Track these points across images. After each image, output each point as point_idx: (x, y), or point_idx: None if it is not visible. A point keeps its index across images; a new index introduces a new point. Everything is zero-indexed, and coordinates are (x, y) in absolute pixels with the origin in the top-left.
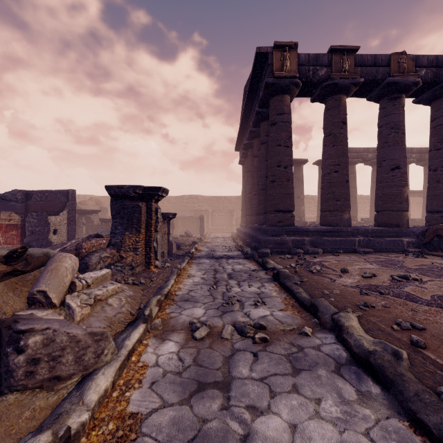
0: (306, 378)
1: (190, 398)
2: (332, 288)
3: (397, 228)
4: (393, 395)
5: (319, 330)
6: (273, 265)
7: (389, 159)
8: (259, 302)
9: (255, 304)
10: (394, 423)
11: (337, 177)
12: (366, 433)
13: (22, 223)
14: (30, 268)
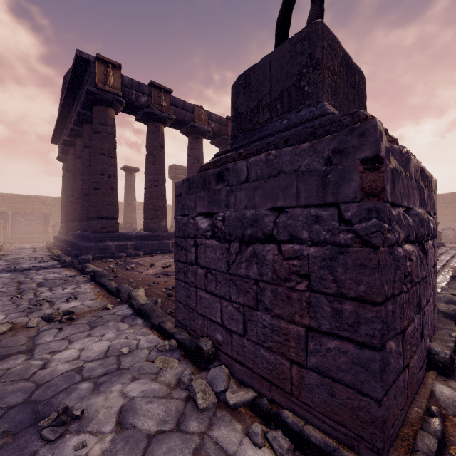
0: (99, 328)
1: None
2: (138, 277)
3: None
4: (148, 320)
5: (119, 305)
6: (92, 269)
7: None
8: (71, 298)
9: (67, 301)
10: (143, 330)
11: (156, 191)
12: (126, 337)
13: None
14: None
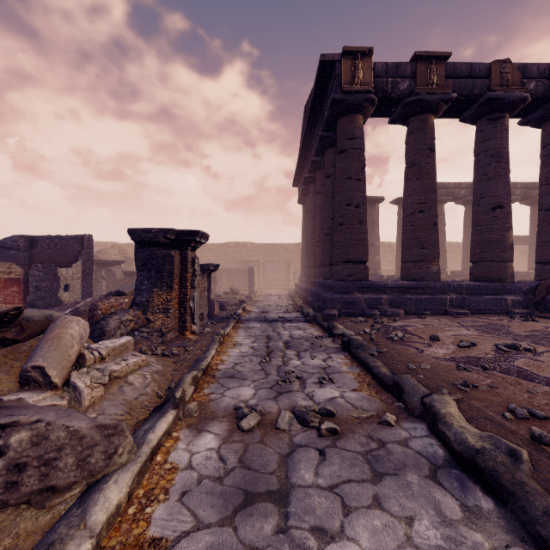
0: (392, 486)
1: (234, 515)
2: (420, 361)
3: (499, 284)
4: (512, 512)
5: (405, 418)
6: (341, 330)
7: (489, 196)
8: (325, 380)
9: (320, 383)
10: None
11: (423, 219)
12: None
13: (25, 277)
14: (24, 336)
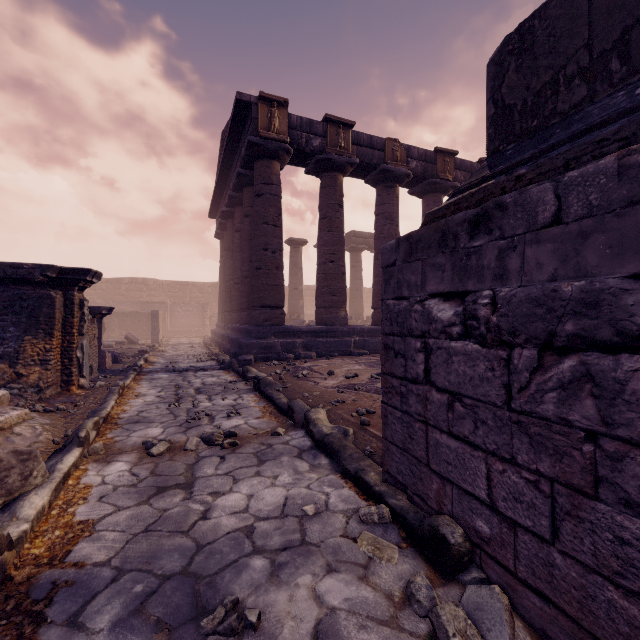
0: (270, 465)
1: (149, 499)
2: (314, 390)
3: None
4: (337, 462)
5: (292, 429)
6: (255, 374)
7: None
8: (233, 414)
9: (228, 416)
10: (331, 477)
11: (333, 268)
12: (307, 486)
13: None
14: None
